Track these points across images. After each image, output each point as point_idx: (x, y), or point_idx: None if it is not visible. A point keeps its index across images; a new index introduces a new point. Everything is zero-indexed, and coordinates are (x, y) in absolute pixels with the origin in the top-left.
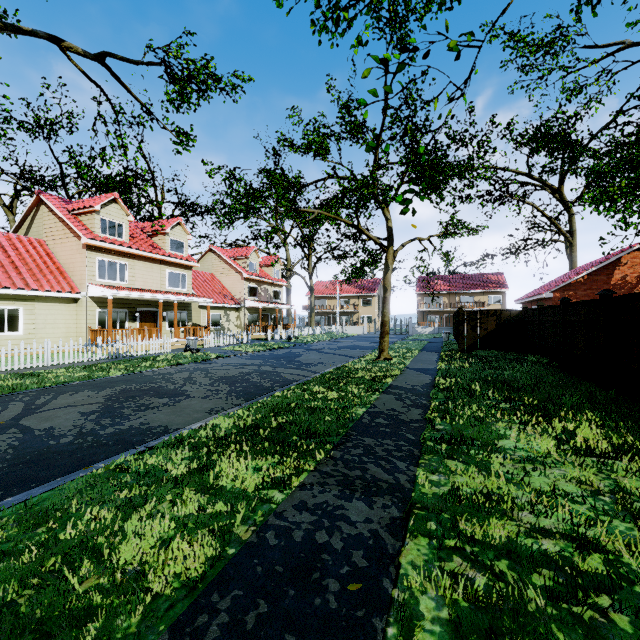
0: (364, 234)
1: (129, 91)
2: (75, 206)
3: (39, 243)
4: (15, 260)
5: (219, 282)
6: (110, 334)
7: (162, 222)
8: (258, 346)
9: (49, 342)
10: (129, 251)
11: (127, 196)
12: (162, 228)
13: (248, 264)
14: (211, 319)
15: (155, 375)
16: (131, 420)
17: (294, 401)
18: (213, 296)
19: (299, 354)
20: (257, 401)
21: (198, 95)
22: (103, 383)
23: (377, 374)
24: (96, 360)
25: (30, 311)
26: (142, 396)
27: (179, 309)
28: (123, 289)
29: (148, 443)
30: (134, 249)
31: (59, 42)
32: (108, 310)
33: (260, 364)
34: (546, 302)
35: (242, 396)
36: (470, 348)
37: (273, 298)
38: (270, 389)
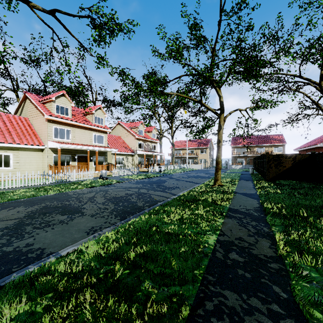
0: (205, 106)
1: (69, 32)
2: (43, 99)
3: (25, 119)
4: (9, 128)
5: (123, 141)
6: (59, 168)
7: (91, 107)
8: (142, 176)
9: (19, 173)
10: (71, 123)
11: (77, 97)
12: (90, 110)
13: (138, 131)
14: (118, 160)
15: (73, 194)
16: (22, 239)
17: (156, 222)
18: (119, 148)
19: (165, 181)
20: (128, 220)
21: (109, 35)
22: (38, 200)
23: (216, 197)
24: (48, 183)
25: (16, 156)
26: (51, 213)
27: (100, 155)
28: (66, 143)
29: (10, 275)
30: (74, 122)
31: (28, 3)
32: (58, 155)
33: (140, 187)
34: (319, 150)
35: (119, 215)
36: (273, 178)
37: (152, 149)
38: (141, 208)
